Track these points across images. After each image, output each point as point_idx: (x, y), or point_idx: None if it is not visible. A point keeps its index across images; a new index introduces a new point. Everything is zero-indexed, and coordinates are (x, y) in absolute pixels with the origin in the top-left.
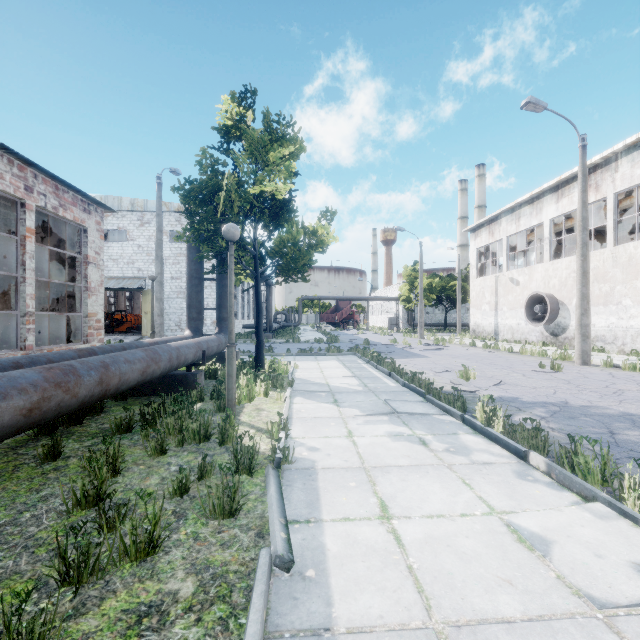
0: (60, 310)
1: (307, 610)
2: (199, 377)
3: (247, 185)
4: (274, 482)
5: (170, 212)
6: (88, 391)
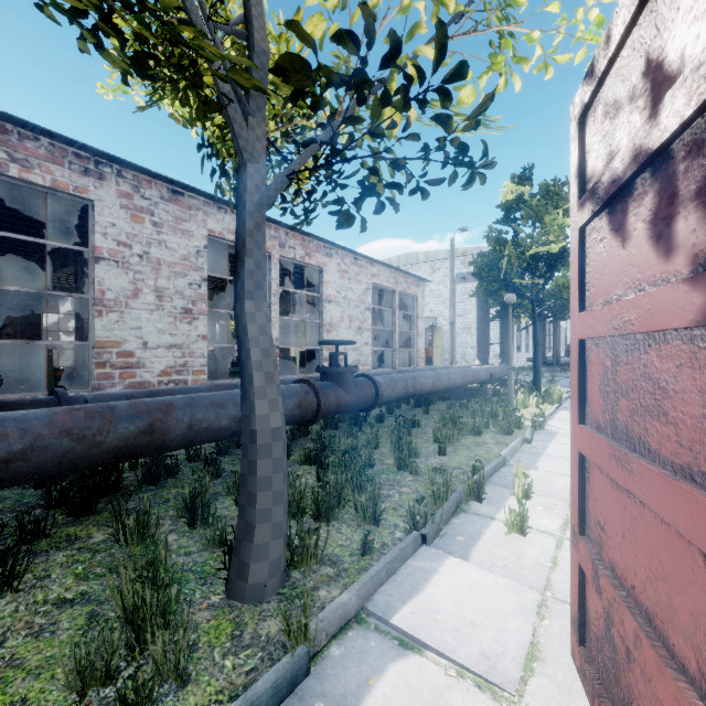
0: (402, 347)
1: (534, 451)
2: (488, 391)
3: (524, 248)
4: (530, 429)
5: (456, 257)
6: (445, 383)
